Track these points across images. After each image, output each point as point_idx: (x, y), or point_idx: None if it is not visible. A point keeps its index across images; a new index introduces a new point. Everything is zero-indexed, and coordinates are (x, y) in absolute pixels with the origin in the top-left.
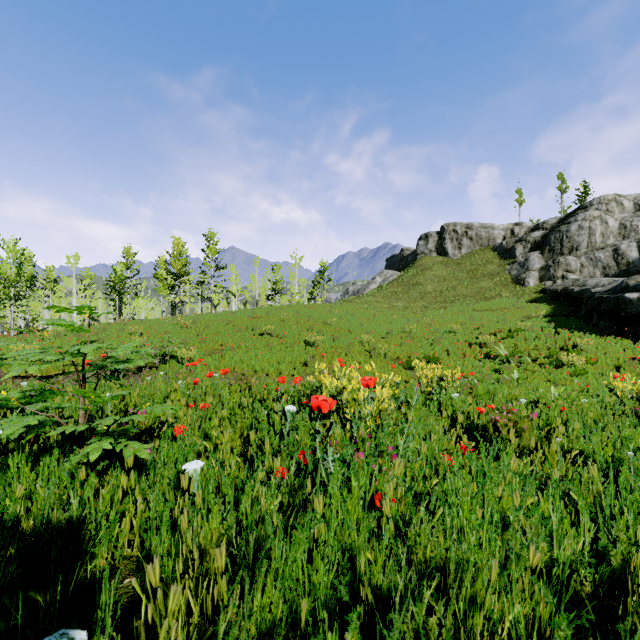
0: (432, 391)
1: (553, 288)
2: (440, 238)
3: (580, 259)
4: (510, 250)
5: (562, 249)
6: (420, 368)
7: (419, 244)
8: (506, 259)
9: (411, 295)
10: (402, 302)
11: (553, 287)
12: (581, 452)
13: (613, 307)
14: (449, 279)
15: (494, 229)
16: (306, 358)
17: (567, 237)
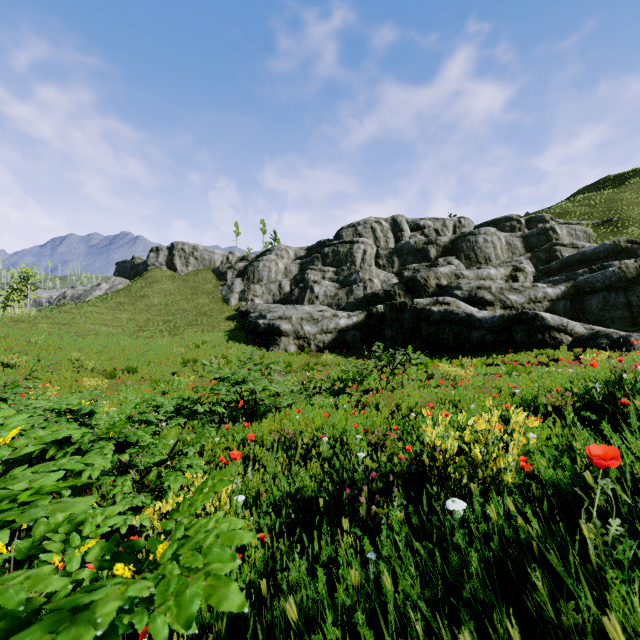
0: (92, 391)
1: (241, 309)
2: (170, 254)
3: (262, 288)
4: (224, 274)
5: (254, 279)
6: (85, 381)
7: (150, 256)
8: (221, 281)
9: (137, 307)
10: (127, 314)
11: (241, 308)
12: (122, 401)
13: (254, 327)
14: (175, 294)
15: (215, 254)
16: (6, 380)
17: (257, 271)
